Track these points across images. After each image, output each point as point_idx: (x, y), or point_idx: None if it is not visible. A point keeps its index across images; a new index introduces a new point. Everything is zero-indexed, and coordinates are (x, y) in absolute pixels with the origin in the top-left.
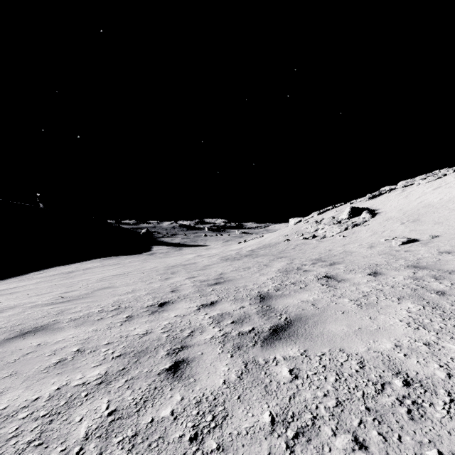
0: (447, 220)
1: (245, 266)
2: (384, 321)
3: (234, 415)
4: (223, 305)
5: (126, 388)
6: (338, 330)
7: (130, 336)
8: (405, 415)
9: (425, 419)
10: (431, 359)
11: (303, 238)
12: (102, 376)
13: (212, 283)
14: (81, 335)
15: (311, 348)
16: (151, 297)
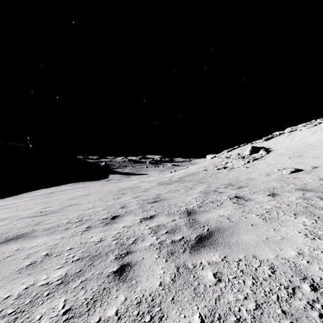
0: None
1: (175, 189)
2: (286, 232)
3: (169, 316)
4: (159, 218)
5: (80, 288)
6: (249, 240)
7: (88, 243)
8: (318, 319)
9: None
10: None
11: (217, 169)
12: (63, 277)
13: (151, 201)
14: (50, 242)
15: (229, 254)
16: (106, 212)
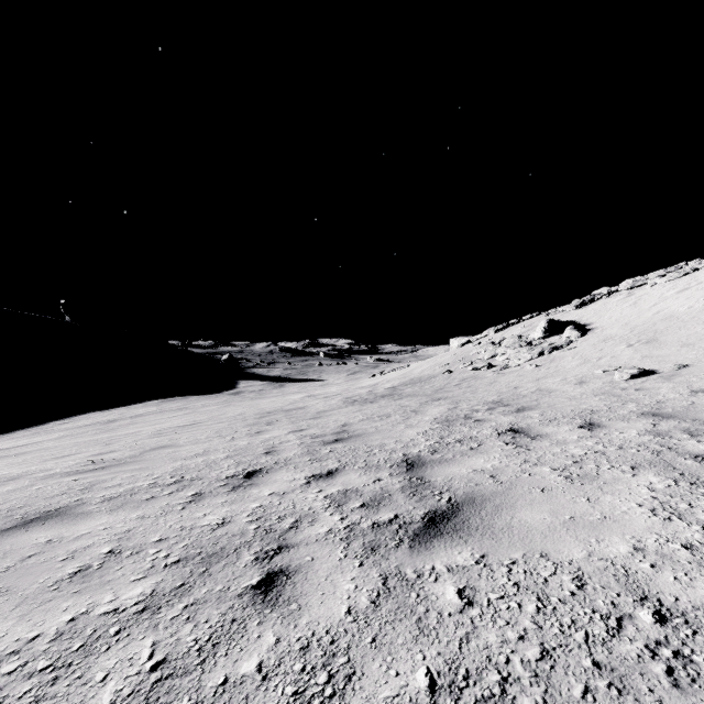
0: (701, 340)
1: (382, 413)
2: (611, 506)
3: (366, 673)
4: (347, 476)
5: (184, 620)
6: (536, 521)
7: (196, 528)
8: (664, 678)
9: (700, 686)
10: (699, 573)
11: (473, 369)
12: (147, 598)
13: (331, 440)
14: (118, 526)
15: (492, 550)
16: (234, 462)
